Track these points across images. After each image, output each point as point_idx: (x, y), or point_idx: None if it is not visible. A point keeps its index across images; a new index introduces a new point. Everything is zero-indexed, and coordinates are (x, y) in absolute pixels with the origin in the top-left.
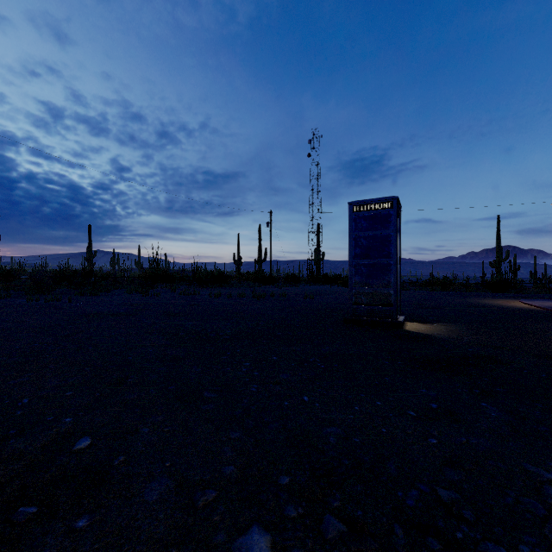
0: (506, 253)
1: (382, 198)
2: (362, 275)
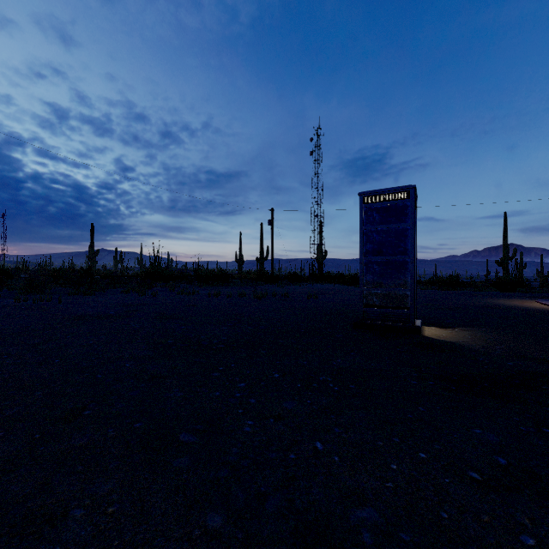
0: (513, 251)
1: (397, 188)
2: (374, 274)
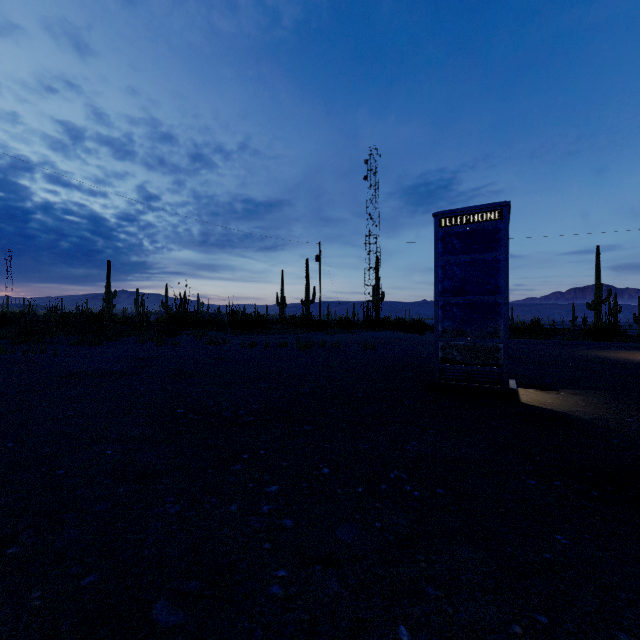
0: (608, 292)
1: (486, 205)
2: (454, 320)
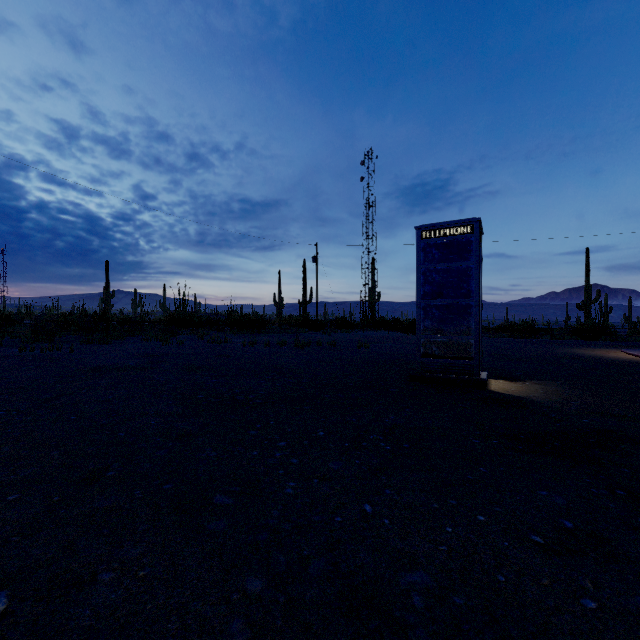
0: (597, 292)
1: (460, 221)
2: (434, 319)
